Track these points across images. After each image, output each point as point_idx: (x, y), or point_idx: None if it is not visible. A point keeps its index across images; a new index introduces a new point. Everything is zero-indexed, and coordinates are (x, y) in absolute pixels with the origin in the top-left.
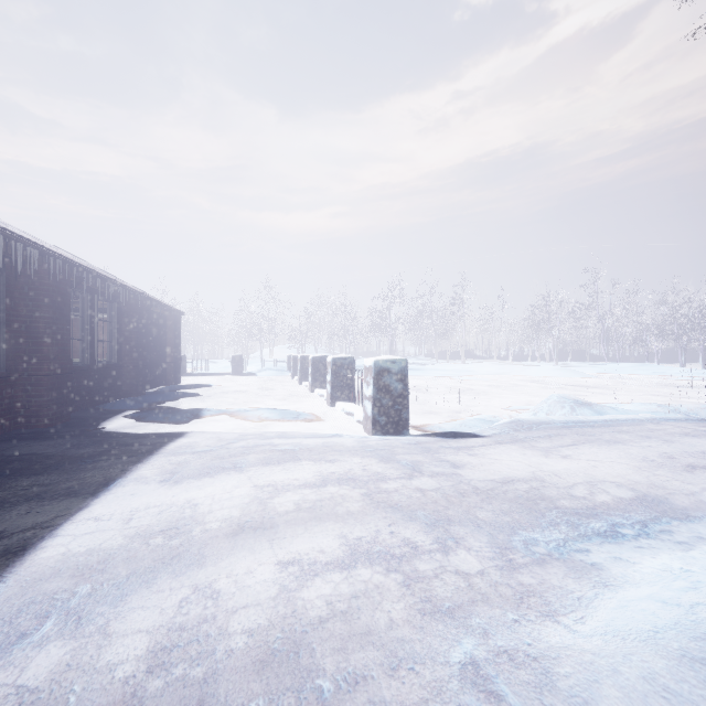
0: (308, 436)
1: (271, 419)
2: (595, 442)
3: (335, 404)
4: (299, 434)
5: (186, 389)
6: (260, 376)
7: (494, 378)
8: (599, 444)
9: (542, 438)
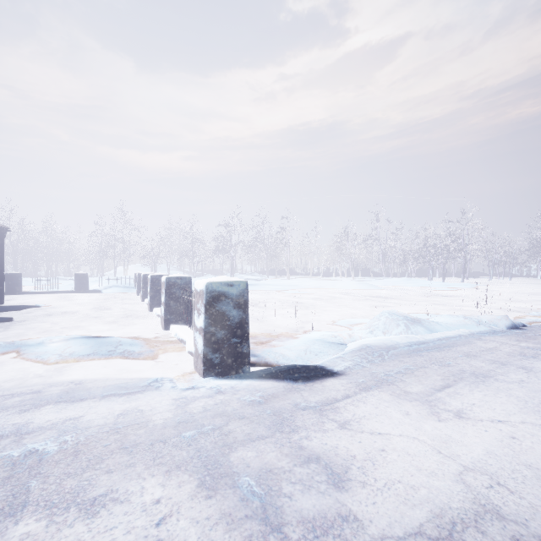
0: (110, 390)
1: (77, 356)
2: (466, 379)
3: (169, 327)
4: (101, 384)
5: (2, 312)
6: (106, 293)
7: (314, 291)
8: (472, 381)
9: (405, 374)
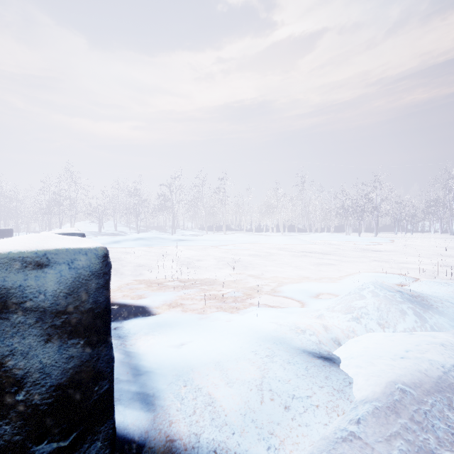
0: None
1: None
2: None
3: None
4: None
5: None
6: None
7: (249, 246)
8: None
9: None
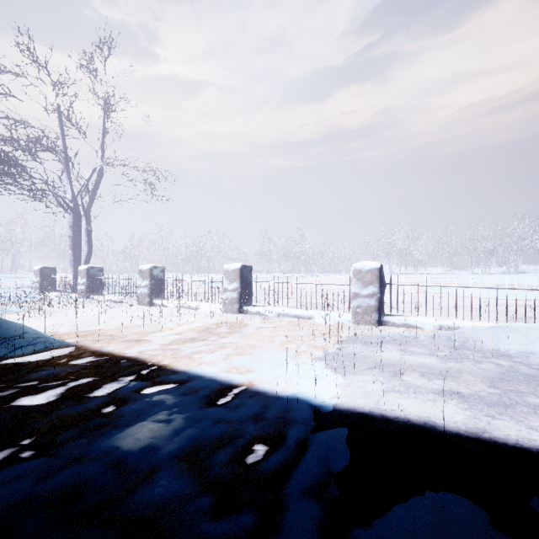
0: None
1: None
2: None
3: None
4: None
5: None
6: None
7: None
8: None
9: None
